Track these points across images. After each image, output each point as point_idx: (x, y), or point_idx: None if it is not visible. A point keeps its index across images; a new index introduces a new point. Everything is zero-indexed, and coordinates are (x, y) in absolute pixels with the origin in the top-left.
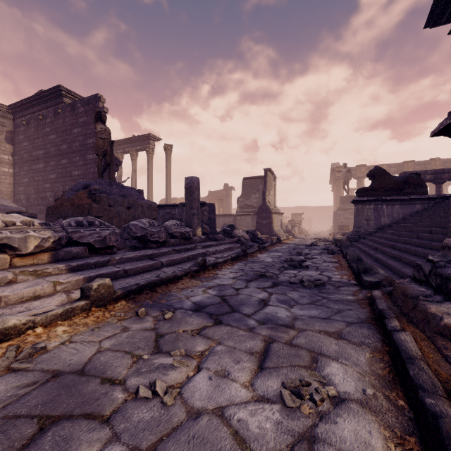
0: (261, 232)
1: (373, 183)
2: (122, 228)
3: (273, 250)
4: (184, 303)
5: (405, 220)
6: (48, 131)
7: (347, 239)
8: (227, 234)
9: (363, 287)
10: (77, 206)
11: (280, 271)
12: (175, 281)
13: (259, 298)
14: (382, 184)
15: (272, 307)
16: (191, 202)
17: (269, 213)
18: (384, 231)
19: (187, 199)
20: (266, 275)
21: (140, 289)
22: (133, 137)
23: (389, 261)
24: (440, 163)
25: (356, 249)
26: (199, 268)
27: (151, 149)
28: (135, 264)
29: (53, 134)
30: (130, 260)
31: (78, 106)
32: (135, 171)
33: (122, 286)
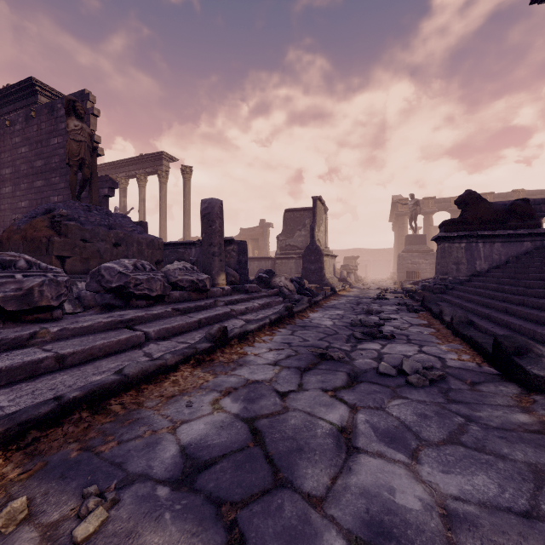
0: (309, 281)
1: (465, 213)
2: (90, 274)
3: (329, 306)
4: (158, 452)
5: (514, 264)
6: (18, 142)
7: (427, 289)
8: (263, 283)
9: (528, 387)
10: (31, 240)
11: (351, 345)
12: (161, 377)
13: (333, 424)
14: (478, 214)
15: (371, 461)
16: (210, 236)
17: (319, 256)
18: (485, 279)
19: (204, 231)
20: (331, 357)
21: (64, 410)
22: (140, 155)
23: (539, 329)
24: (524, 195)
25: (451, 305)
26: (214, 344)
27: (164, 171)
28: (90, 341)
29: (25, 147)
30: (83, 332)
31: (58, 107)
32: (144, 201)
33: (35, 398)
